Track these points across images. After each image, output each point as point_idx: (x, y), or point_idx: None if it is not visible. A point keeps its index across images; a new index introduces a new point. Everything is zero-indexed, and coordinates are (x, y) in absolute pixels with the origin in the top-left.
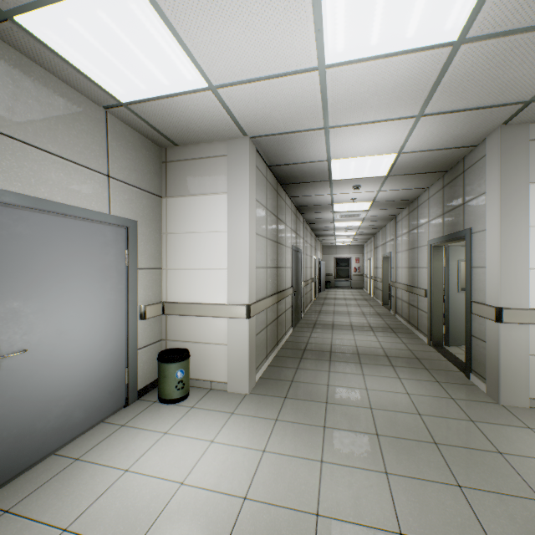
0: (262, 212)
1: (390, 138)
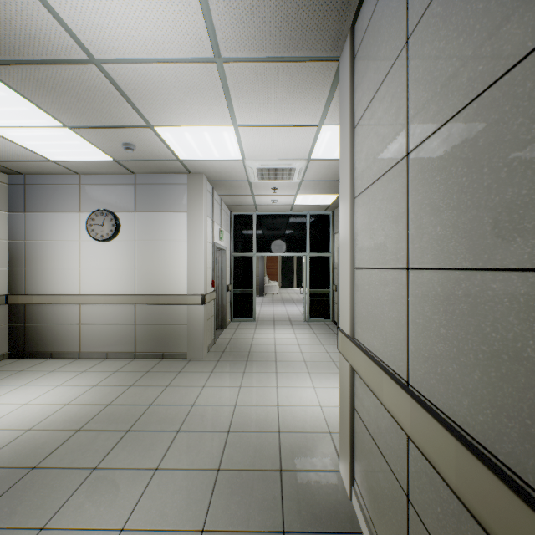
0: (385, 101)
1: (80, 4)
